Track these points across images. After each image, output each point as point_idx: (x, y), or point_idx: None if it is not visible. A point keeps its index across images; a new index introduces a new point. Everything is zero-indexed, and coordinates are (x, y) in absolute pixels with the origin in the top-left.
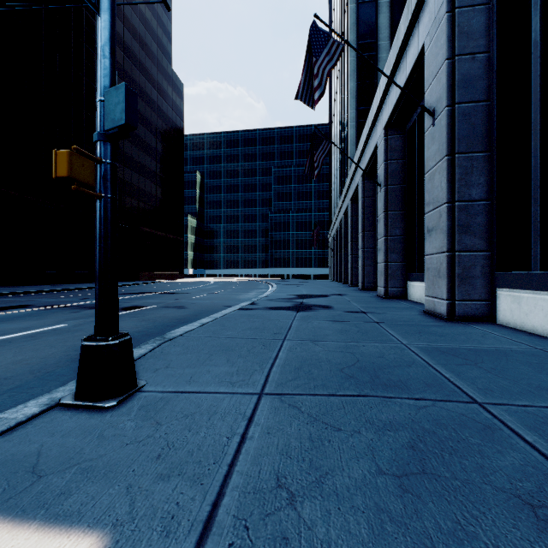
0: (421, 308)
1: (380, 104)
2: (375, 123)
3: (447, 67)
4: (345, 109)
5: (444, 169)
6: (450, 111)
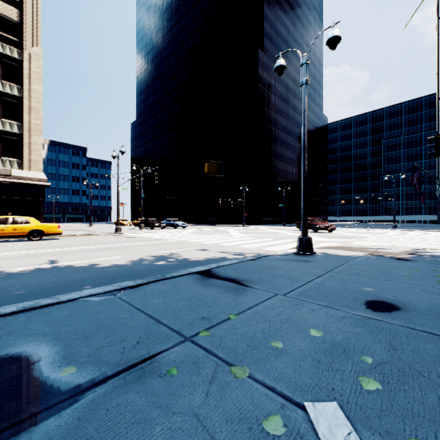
0: None
1: None
2: None
3: None
4: None
5: None
6: None
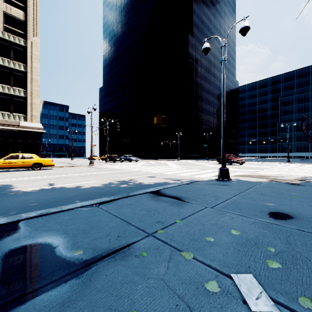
0: None
1: None
2: None
3: None
4: None
5: None
6: None
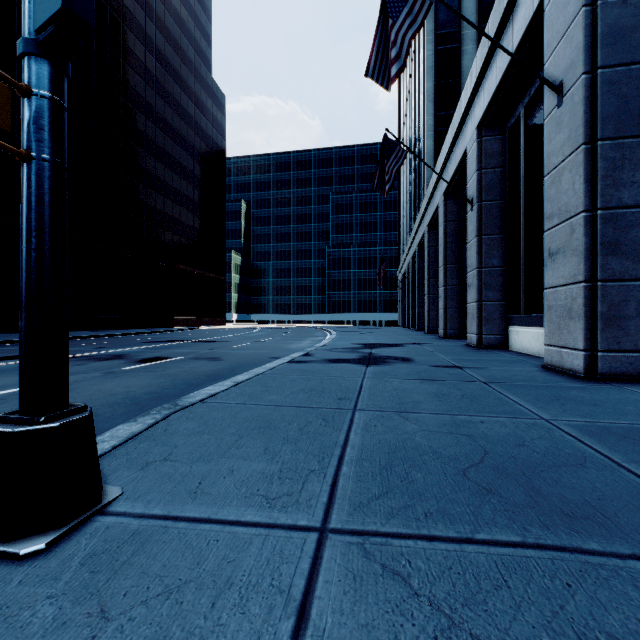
0: (535, 362)
1: (472, 97)
2: (463, 124)
3: (584, 17)
4: (420, 116)
5: (580, 163)
6: (589, 80)
